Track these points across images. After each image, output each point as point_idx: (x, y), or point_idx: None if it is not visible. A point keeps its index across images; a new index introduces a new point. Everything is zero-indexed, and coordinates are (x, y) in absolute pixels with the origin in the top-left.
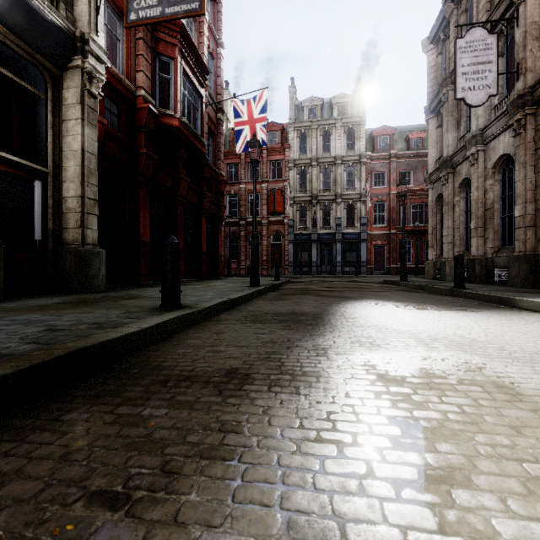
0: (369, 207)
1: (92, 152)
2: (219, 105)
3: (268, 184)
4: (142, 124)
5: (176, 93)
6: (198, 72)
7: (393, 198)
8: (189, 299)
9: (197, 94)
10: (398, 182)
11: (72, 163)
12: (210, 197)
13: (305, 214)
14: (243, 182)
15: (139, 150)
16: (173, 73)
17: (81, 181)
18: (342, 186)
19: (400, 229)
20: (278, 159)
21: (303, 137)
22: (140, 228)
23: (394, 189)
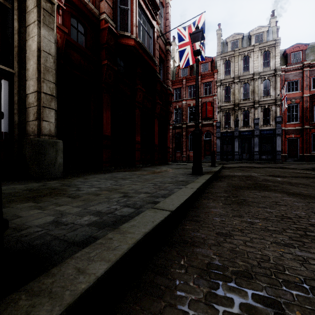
0: (285, 107)
1: (48, 52)
2: (167, 40)
3: (202, 99)
4: (104, 41)
5: (132, 19)
6: (151, 8)
7: (306, 100)
8: (100, 208)
9: (150, 25)
10: (311, 87)
11: (32, 62)
12: (160, 104)
13: (229, 118)
14: (184, 99)
15: (102, 62)
16: (130, 4)
17: (37, 78)
18: (259, 95)
19: (313, 124)
20: (208, 81)
21: (227, 64)
22: (103, 124)
23: (307, 92)
